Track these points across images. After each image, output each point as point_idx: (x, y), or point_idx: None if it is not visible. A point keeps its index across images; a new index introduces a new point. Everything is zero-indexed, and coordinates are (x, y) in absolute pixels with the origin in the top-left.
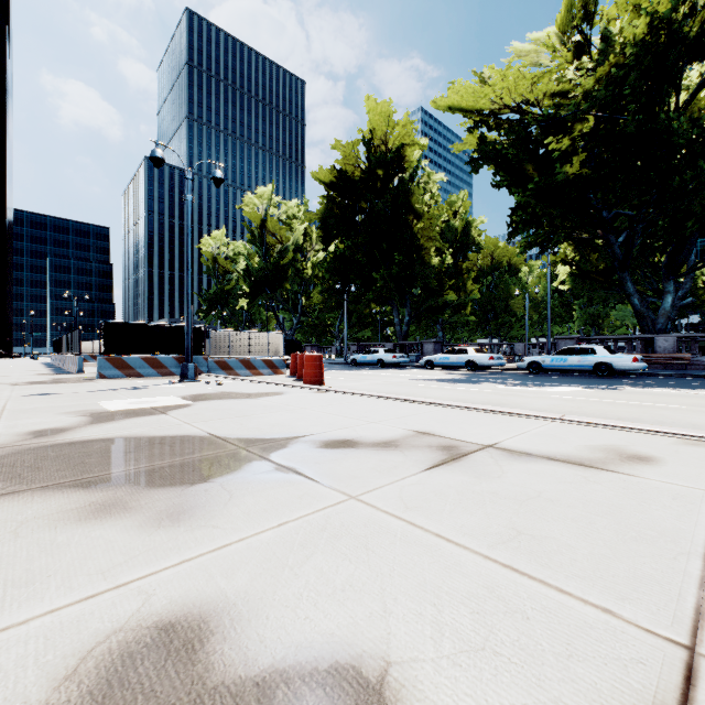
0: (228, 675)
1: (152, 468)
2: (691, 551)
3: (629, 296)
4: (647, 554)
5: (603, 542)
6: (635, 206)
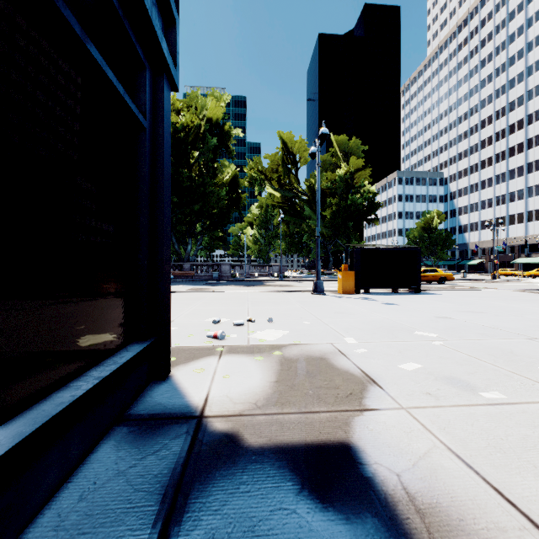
0: None
1: None
2: None
3: (174, 244)
4: None
5: None
6: (174, 203)
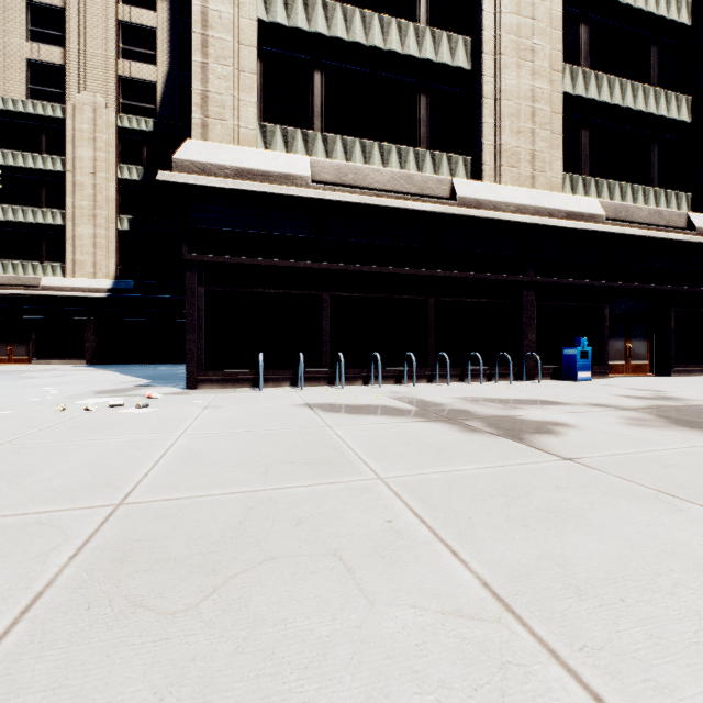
0: (549, 427)
1: (702, 422)
2: (671, 492)
3: None
4: (655, 480)
5: (667, 477)
6: None
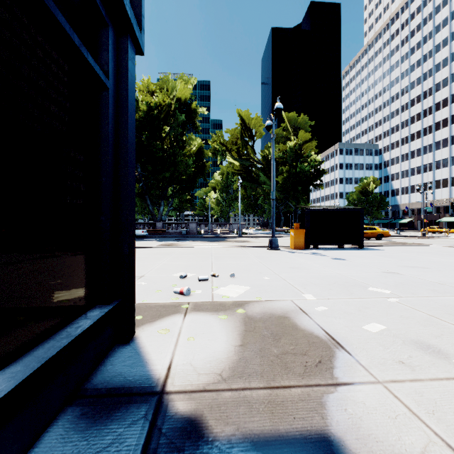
0: None
1: None
2: None
3: (148, 206)
4: None
5: None
6: (149, 171)
